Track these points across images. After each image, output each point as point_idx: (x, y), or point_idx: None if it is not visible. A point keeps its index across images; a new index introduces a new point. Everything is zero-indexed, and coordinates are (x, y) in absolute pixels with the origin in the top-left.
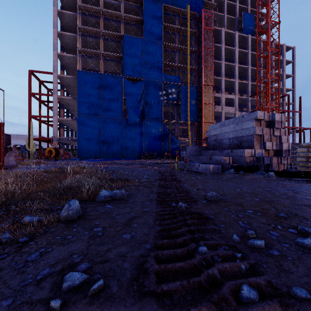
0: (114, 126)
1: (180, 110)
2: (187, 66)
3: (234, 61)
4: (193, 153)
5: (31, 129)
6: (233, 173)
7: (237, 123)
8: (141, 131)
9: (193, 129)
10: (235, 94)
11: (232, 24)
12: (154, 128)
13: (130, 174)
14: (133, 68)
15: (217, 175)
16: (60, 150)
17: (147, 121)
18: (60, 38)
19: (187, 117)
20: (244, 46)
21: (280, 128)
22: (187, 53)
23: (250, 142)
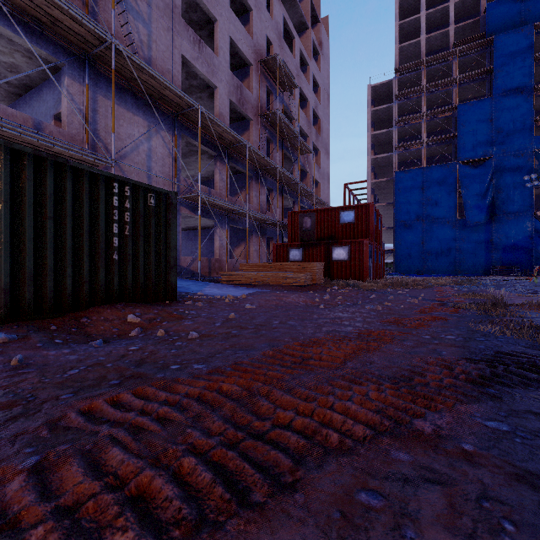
0: (444, 231)
1: None
2: None
3: None
4: None
5: None
6: None
7: None
8: (488, 235)
9: None
10: None
11: None
12: (514, 228)
13: None
14: (474, 146)
15: None
16: None
17: (501, 219)
18: (371, 138)
19: None
20: None
21: None
22: None
23: None
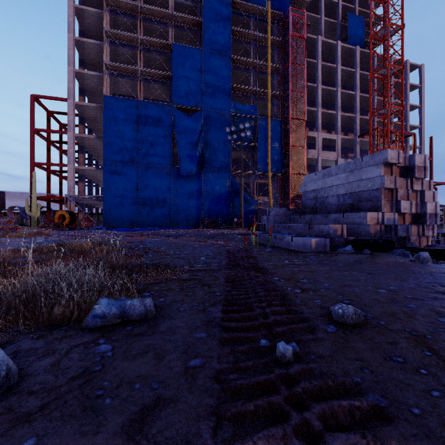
0: (160, 178)
1: (257, 156)
2: (267, 91)
3: (335, 84)
4: (279, 219)
5: (34, 183)
6: (351, 252)
7: (352, 171)
8: (199, 187)
9: (275, 184)
10: (338, 133)
11: (332, 30)
12: (218, 182)
13: (177, 254)
14: (187, 93)
15: (326, 257)
16: (79, 215)
17: (209, 172)
18: (78, 48)
19: (268, 166)
20: (349, 63)
21: (422, 178)
22: (268, 71)
23: (374, 200)
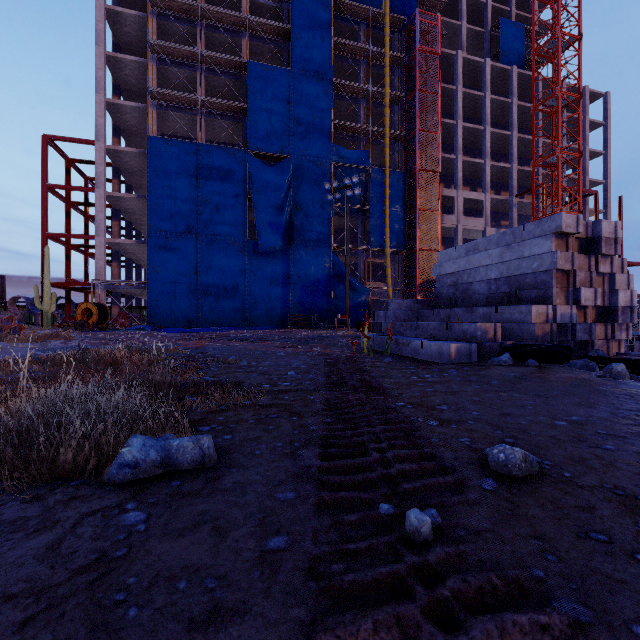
0: (229, 256)
1: (369, 224)
2: (384, 130)
3: (483, 121)
4: (403, 316)
5: (47, 263)
6: (509, 364)
7: (510, 245)
8: (285, 269)
9: (396, 264)
10: (486, 191)
11: (478, 43)
12: (313, 262)
13: (253, 366)
14: (269, 133)
15: (473, 371)
16: (113, 310)
17: (300, 247)
18: (110, 68)
19: (385, 238)
20: (502, 90)
21: (611, 256)
22: (385, 102)
23: (541, 288)
